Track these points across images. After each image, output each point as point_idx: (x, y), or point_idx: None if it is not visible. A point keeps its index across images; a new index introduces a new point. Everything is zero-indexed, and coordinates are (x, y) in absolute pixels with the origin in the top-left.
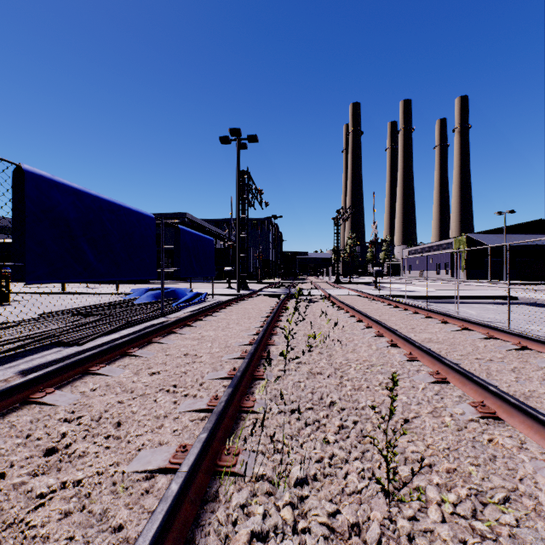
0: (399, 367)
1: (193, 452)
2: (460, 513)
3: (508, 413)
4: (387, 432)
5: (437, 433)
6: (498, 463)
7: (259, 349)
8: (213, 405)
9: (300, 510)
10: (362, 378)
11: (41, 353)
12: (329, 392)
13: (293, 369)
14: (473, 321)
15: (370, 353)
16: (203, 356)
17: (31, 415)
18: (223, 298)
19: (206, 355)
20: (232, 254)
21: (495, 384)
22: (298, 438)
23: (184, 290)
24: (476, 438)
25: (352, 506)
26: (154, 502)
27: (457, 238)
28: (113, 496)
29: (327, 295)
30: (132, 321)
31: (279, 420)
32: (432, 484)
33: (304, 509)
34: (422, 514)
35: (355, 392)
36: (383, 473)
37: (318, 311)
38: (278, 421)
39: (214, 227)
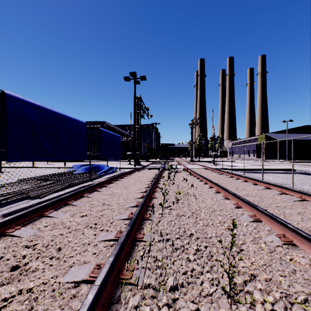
0: (231, 212)
1: (104, 271)
2: (276, 310)
3: (301, 241)
4: (226, 253)
5: (257, 254)
6: (298, 275)
7: (147, 201)
8: (118, 237)
9: (173, 309)
10: (208, 218)
11: (16, 203)
12: (189, 228)
13: (167, 213)
14: (272, 183)
15: (212, 203)
16: (113, 205)
17: (5, 243)
18: (126, 170)
19: (115, 204)
20: (131, 144)
21: (289, 222)
22: (171, 258)
23: (103, 166)
24: (282, 257)
25: (207, 305)
26: (78, 304)
27: (260, 135)
28: (52, 299)
29: (186, 168)
30: (72, 184)
31: (159, 246)
32: (256, 289)
33: (176, 308)
34: (252, 310)
35: (205, 227)
36: (225, 281)
37: (181, 177)
38: (158, 247)
39: (121, 129)
